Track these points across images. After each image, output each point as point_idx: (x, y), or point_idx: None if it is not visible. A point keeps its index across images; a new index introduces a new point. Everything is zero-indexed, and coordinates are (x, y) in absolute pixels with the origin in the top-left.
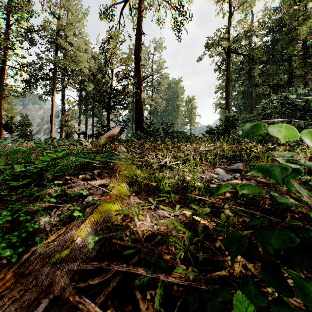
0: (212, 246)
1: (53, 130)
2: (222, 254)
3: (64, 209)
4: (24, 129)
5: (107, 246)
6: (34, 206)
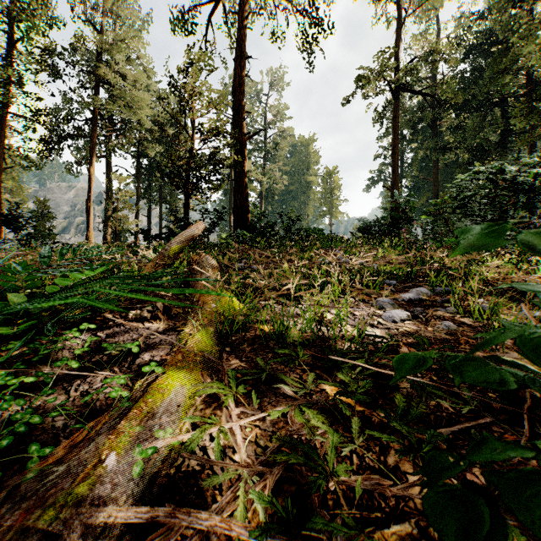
0: (380, 464)
1: (91, 227)
2: (402, 481)
3: (95, 380)
4: (40, 225)
5: (173, 464)
6: (38, 375)
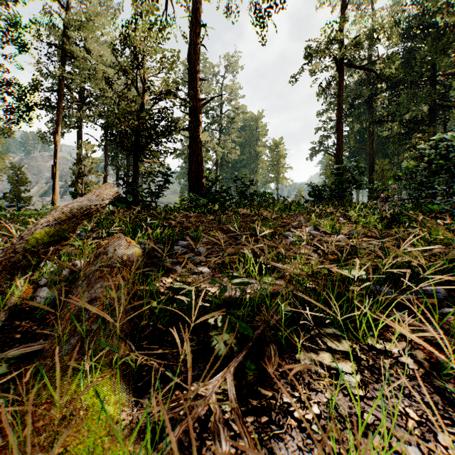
0: None
1: (56, 191)
2: None
3: None
4: (16, 189)
5: None
6: None
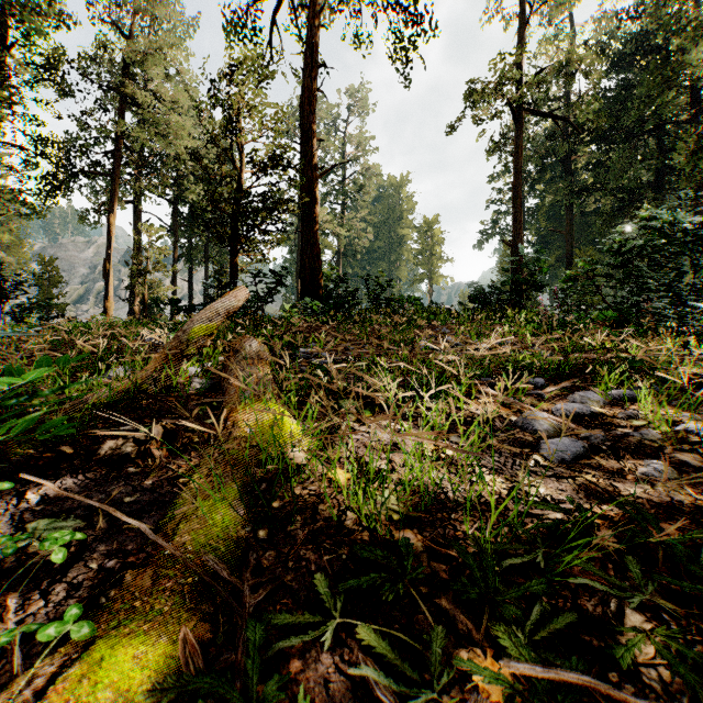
0: None
1: (110, 295)
2: None
3: None
4: (45, 292)
5: None
6: None
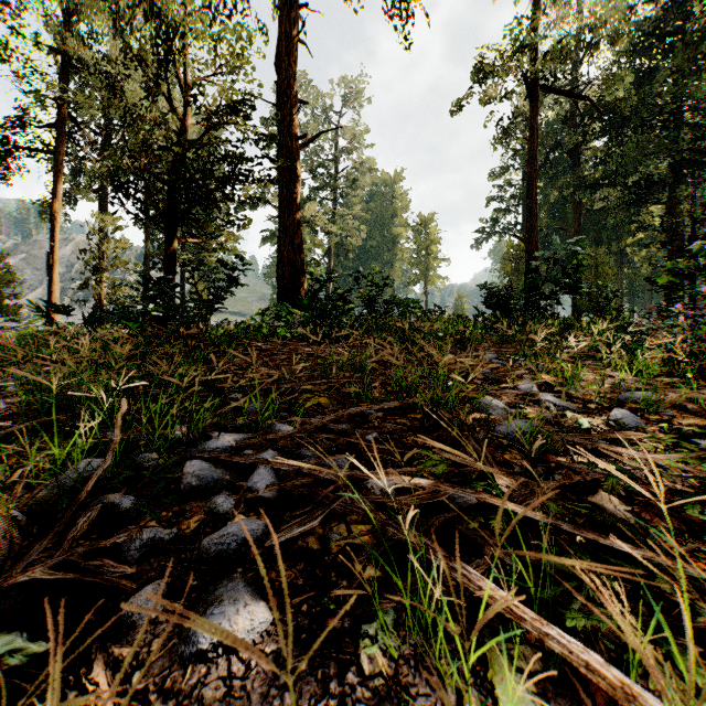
0: None
1: (55, 296)
2: None
3: None
4: None
5: None
6: None
